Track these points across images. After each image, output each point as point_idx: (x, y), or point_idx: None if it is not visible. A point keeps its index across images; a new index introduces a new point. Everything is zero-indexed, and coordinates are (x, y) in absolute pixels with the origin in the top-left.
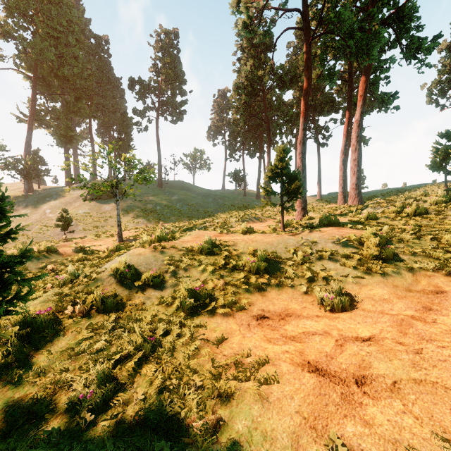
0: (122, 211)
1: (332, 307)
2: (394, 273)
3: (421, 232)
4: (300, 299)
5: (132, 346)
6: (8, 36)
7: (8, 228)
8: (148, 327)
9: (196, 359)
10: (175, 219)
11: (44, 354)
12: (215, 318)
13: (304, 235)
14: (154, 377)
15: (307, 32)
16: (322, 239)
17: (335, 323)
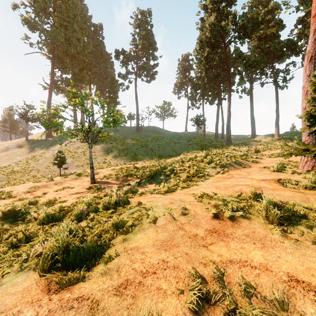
0: (107, 150)
1: None
2: None
3: None
4: None
5: None
6: (34, 28)
7: (27, 164)
8: None
9: None
10: (148, 157)
11: None
12: None
13: None
14: None
15: None
16: None
17: None
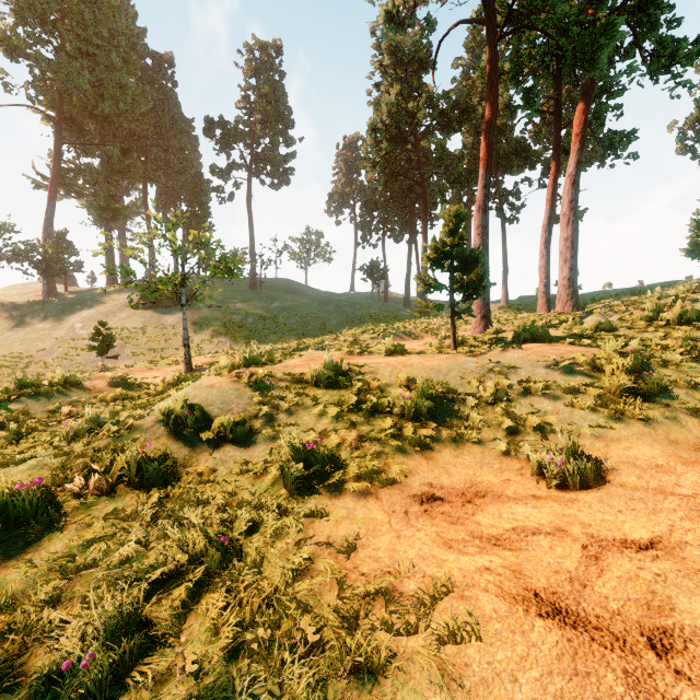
0: (193, 325)
1: (561, 480)
2: (668, 418)
3: (698, 349)
4: (497, 464)
5: (186, 553)
6: (18, 53)
7: (16, 352)
8: (218, 515)
9: (308, 583)
10: (277, 338)
11: (19, 567)
12: (344, 500)
13: (494, 355)
14: (223, 620)
15: (491, 27)
16: (526, 361)
17: (572, 512)
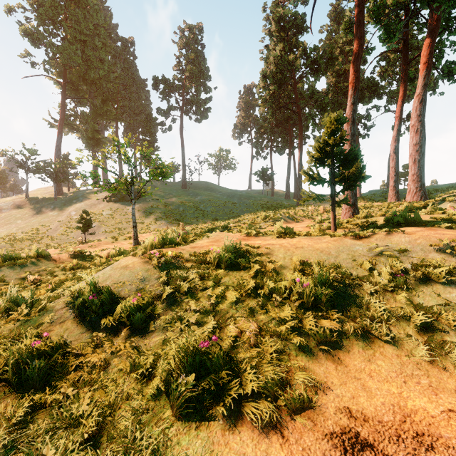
0: (144, 212)
1: None
2: None
3: None
4: (424, 378)
5: None
6: (39, 42)
7: (35, 230)
8: None
9: None
10: (199, 221)
11: None
12: (240, 436)
13: (379, 238)
14: None
15: None
16: (415, 245)
17: None
